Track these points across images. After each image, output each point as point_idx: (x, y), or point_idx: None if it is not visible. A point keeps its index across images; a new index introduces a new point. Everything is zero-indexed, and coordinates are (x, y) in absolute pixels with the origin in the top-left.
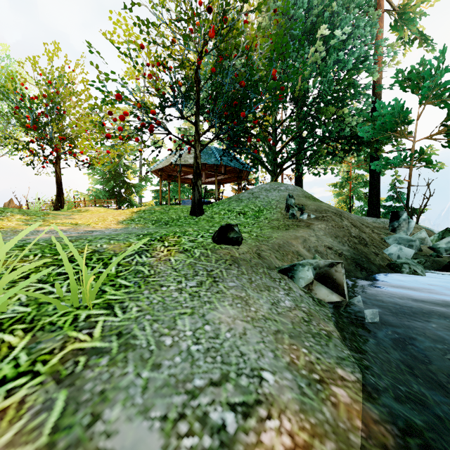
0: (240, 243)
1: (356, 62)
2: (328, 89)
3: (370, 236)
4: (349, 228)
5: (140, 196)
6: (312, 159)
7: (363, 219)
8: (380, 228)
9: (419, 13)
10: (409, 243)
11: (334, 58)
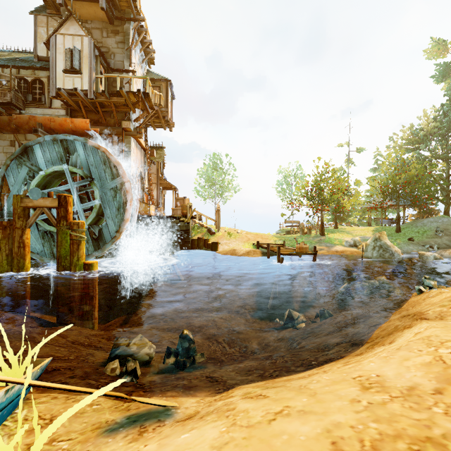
0: (413, 241)
1: None
2: None
3: None
4: None
5: (351, 217)
6: None
7: None
8: None
9: None
10: None
11: None
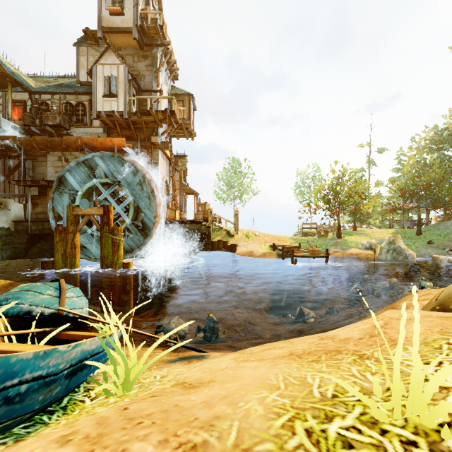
0: (433, 244)
1: None
2: None
3: None
4: None
5: (372, 218)
6: None
7: None
8: None
9: None
10: None
11: None
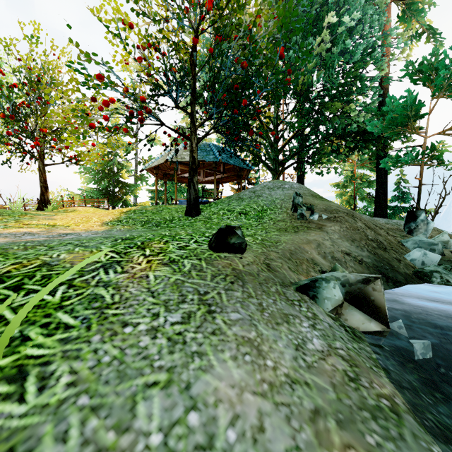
0: (243, 250)
1: (363, 54)
2: (334, 80)
3: (387, 239)
4: (364, 230)
5: (135, 196)
6: (315, 157)
7: (375, 220)
8: (394, 229)
9: (428, 3)
10: (431, 247)
11: (341, 47)
